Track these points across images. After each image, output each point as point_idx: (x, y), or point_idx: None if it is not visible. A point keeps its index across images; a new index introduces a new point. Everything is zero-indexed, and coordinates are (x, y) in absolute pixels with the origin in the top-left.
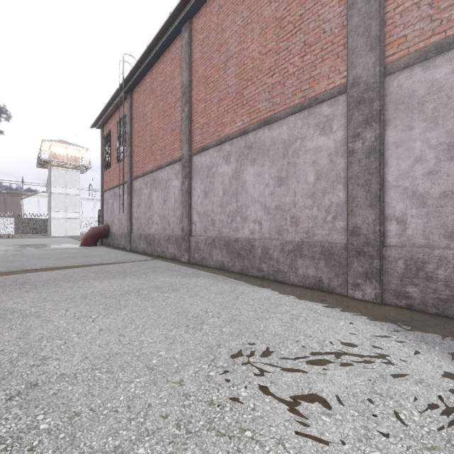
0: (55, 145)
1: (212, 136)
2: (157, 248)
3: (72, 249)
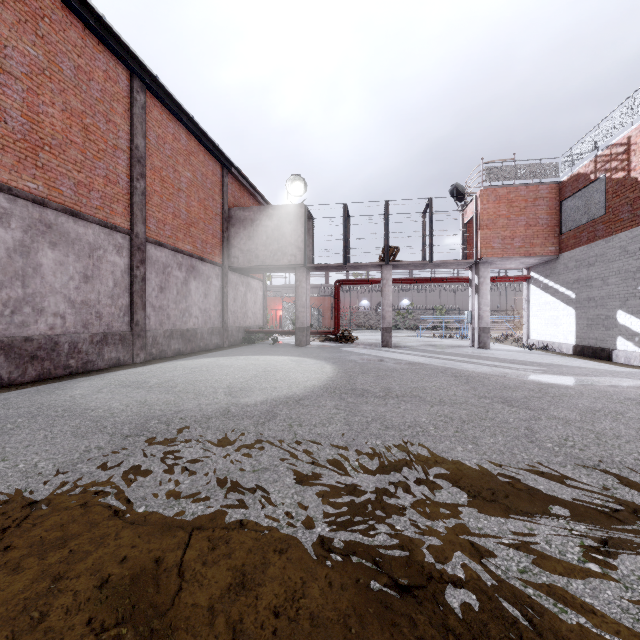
0: None
1: None
2: None
3: None
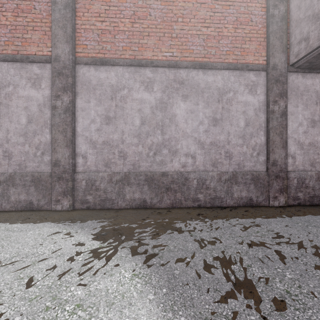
0: None
1: None
2: None
3: None
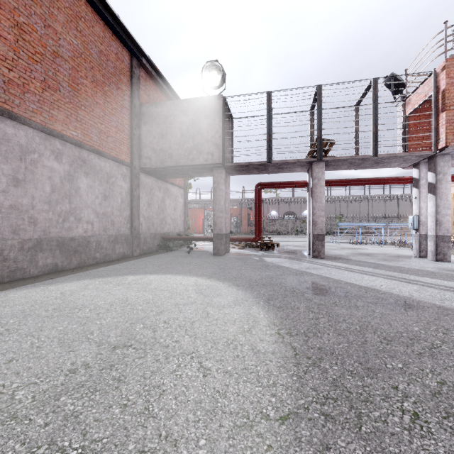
0: None
1: None
2: None
3: None
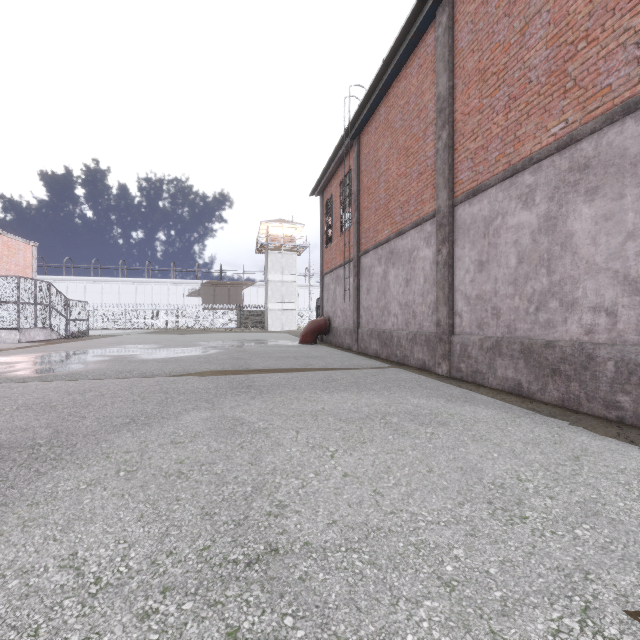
0: (272, 225)
1: (494, 166)
2: (396, 351)
3: (291, 347)
